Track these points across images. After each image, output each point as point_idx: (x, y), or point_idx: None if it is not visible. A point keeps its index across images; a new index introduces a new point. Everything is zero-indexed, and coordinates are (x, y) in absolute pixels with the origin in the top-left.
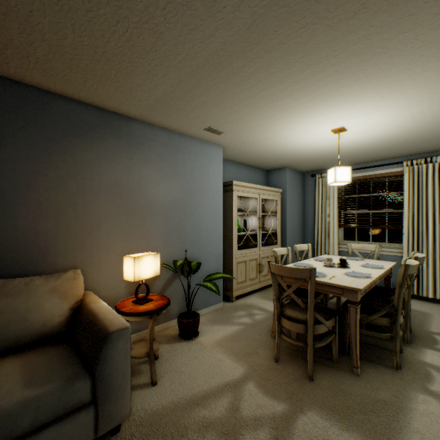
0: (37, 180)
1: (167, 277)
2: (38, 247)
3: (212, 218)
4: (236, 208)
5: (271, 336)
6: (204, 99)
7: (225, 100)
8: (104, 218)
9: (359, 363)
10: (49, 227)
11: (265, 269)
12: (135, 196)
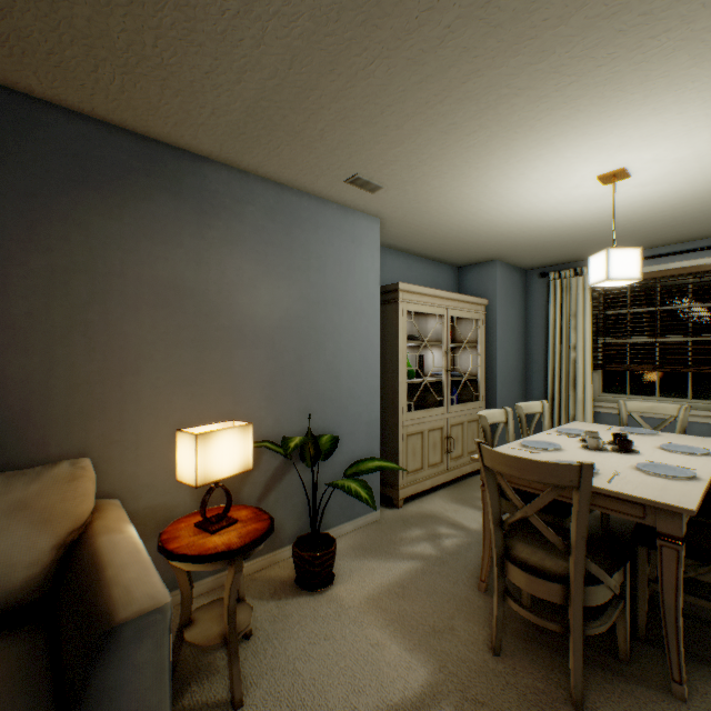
0: (5, 275)
1: (274, 465)
2: (7, 410)
3: (361, 352)
4: (405, 334)
5: (479, 589)
6: (344, 106)
7: (386, 108)
8: (147, 353)
9: (684, 671)
10: (32, 370)
11: (458, 447)
12: (210, 310)
